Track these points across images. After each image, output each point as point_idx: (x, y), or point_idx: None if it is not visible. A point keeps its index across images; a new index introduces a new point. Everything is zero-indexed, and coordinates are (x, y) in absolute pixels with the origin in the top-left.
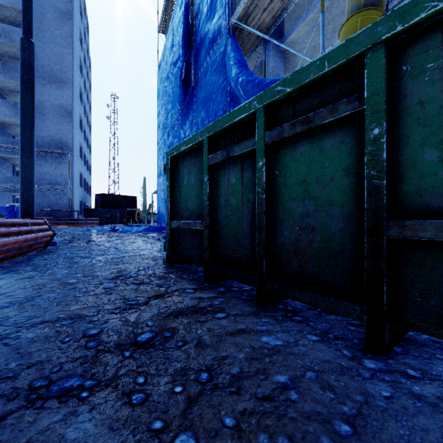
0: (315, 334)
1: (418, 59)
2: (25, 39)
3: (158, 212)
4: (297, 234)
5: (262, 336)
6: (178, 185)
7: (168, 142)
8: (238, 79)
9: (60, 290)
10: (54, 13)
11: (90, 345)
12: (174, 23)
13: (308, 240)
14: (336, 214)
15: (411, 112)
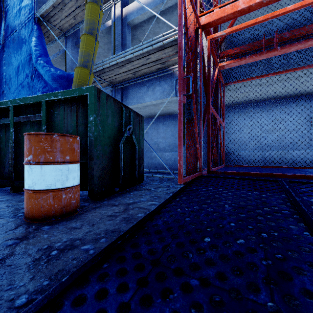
0: None
1: (54, 109)
2: None
3: None
4: None
5: None
6: None
7: None
8: (37, 61)
9: None
10: None
11: None
12: None
13: None
14: None
15: (53, 124)
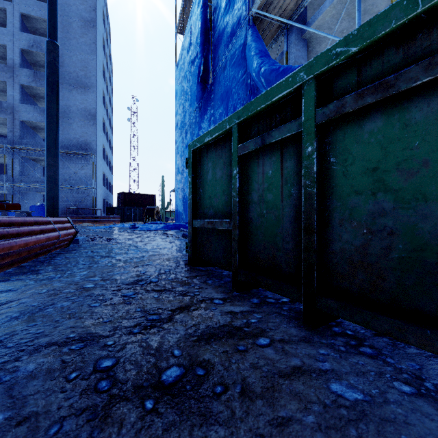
0: (405, 381)
1: None
2: (51, 42)
3: (176, 210)
4: (365, 239)
5: (329, 380)
6: (202, 180)
7: (186, 141)
8: (260, 70)
9: (75, 297)
10: (79, 22)
11: (101, 385)
12: (191, 21)
13: (382, 247)
14: (433, 212)
15: None
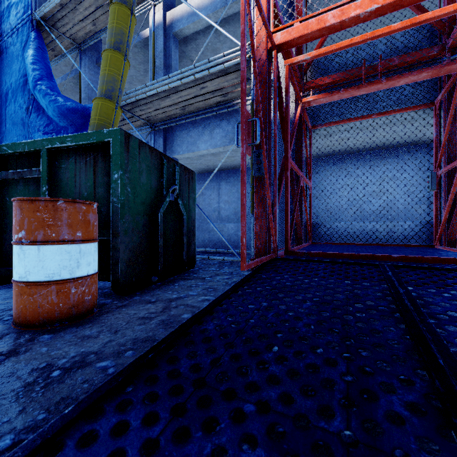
0: None
1: (60, 161)
2: None
3: None
4: None
5: None
6: None
7: None
8: (36, 86)
9: None
10: None
11: None
12: None
13: None
14: None
15: (58, 183)
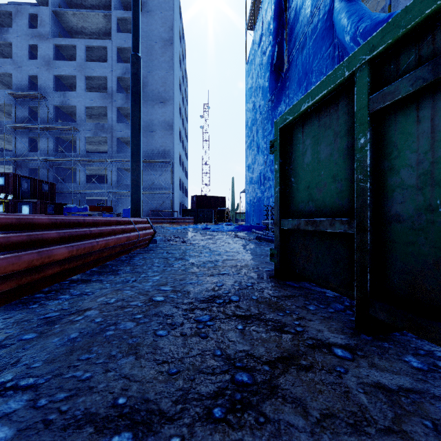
0: None
1: None
2: (134, 55)
3: (246, 211)
4: None
5: None
6: (294, 165)
7: (257, 139)
8: (357, 29)
9: (141, 315)
10: (160, 43)
11: None
12: (263, 10)
13: None
14: None
15: None
